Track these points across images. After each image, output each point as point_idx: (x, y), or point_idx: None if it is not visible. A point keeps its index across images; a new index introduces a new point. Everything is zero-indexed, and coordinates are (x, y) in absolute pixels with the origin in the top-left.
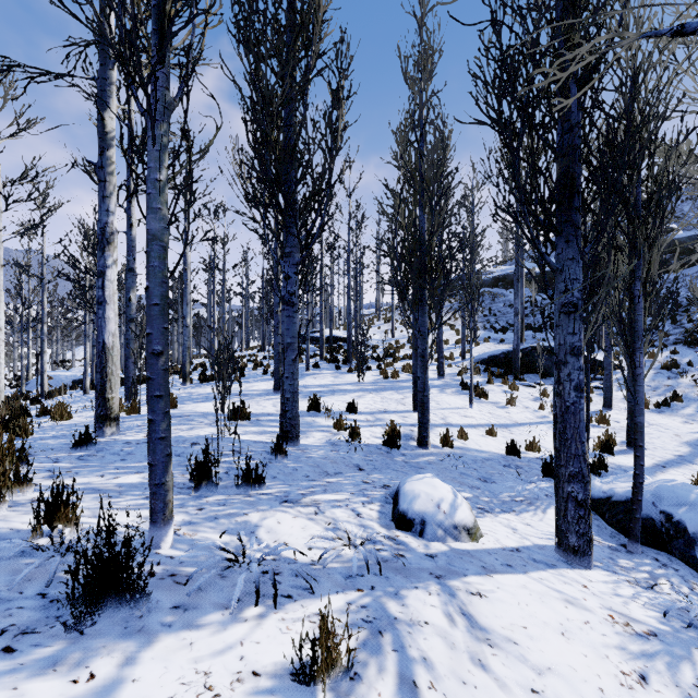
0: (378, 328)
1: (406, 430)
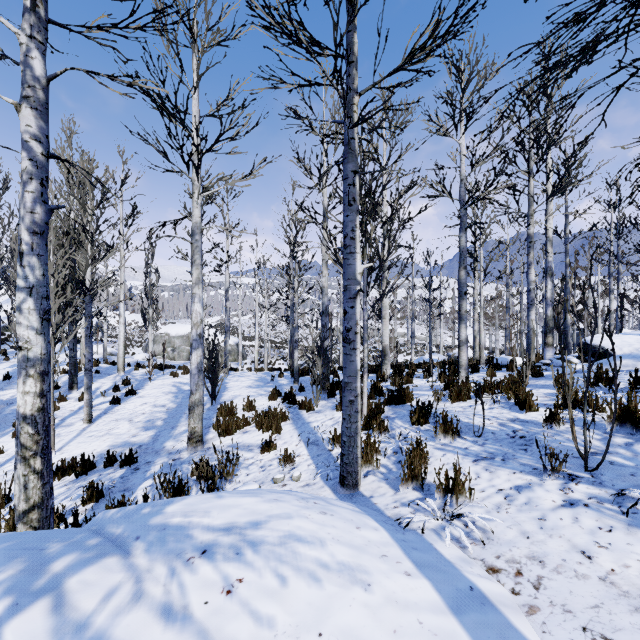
0: None
1: (59, 416)
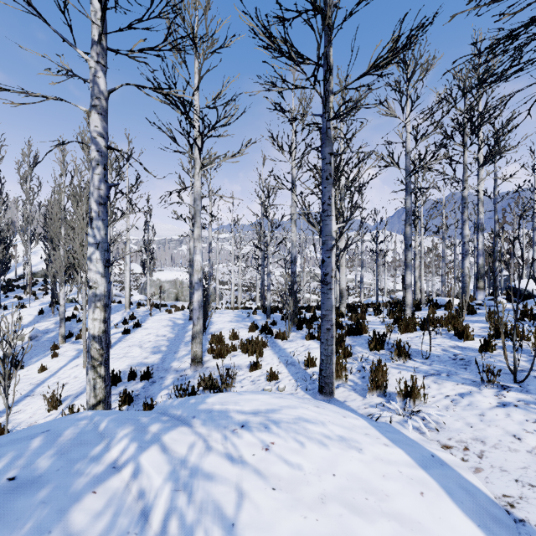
0: None
1: None
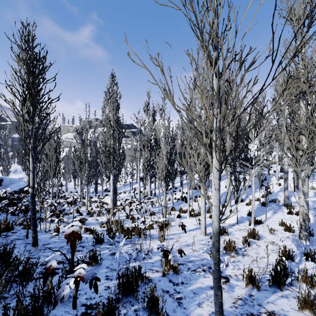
0: None
1: None
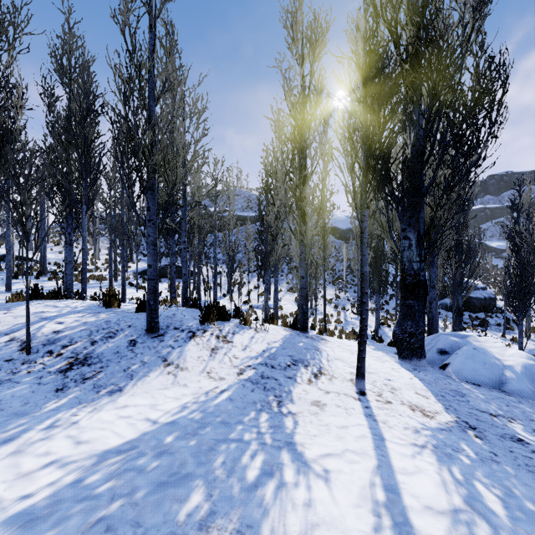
0: (51, 250)
1: None
